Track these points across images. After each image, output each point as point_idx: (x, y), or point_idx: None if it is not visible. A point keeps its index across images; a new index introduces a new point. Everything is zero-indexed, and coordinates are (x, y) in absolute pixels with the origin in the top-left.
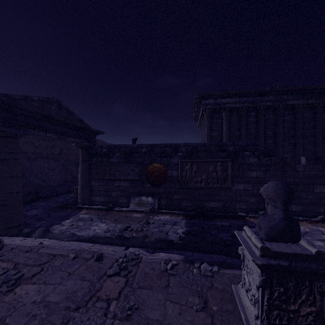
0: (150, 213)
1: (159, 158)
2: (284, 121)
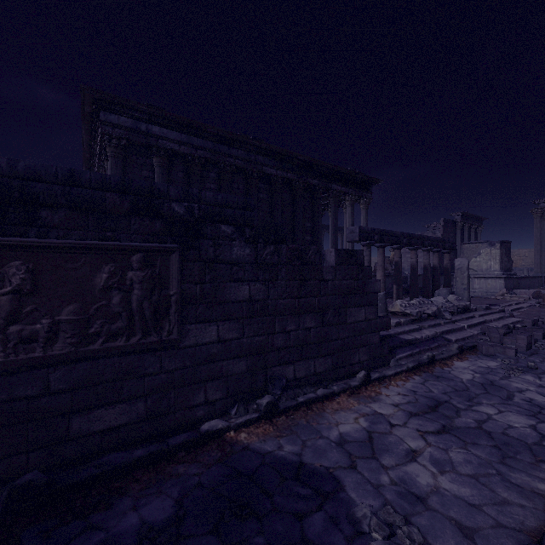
0: None
1: None
2: (259, 200)
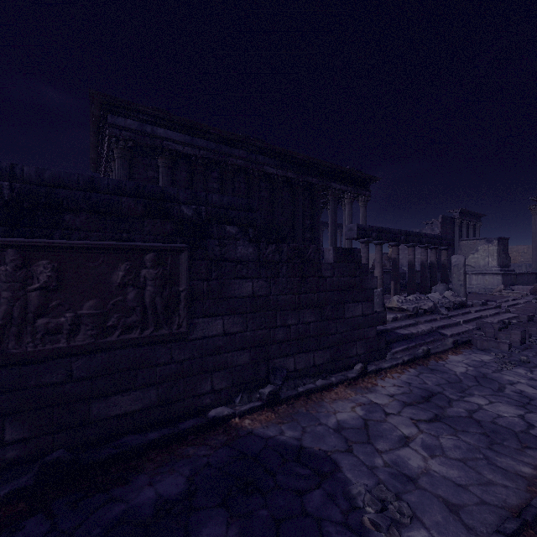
0: None
1: None
2: (260, 198)
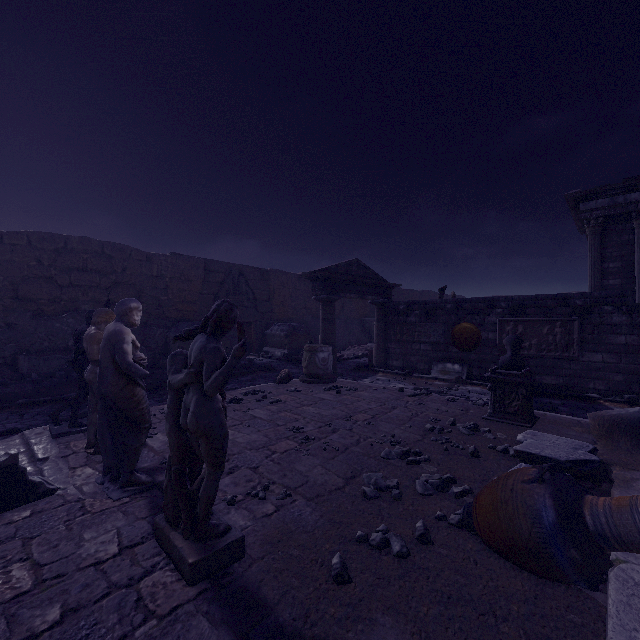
0: (456, 382)
1: (470, 316)
2: None
